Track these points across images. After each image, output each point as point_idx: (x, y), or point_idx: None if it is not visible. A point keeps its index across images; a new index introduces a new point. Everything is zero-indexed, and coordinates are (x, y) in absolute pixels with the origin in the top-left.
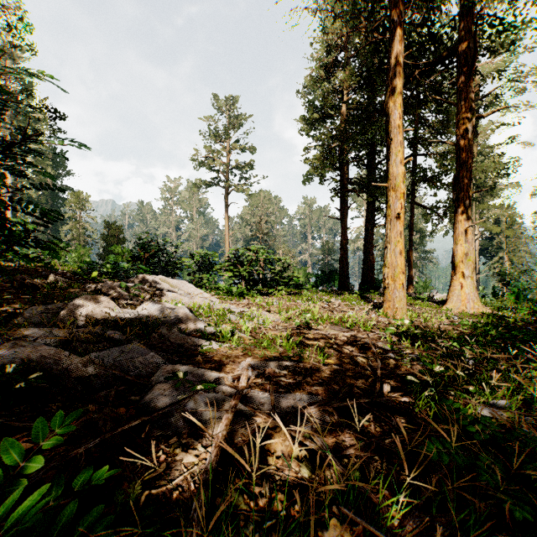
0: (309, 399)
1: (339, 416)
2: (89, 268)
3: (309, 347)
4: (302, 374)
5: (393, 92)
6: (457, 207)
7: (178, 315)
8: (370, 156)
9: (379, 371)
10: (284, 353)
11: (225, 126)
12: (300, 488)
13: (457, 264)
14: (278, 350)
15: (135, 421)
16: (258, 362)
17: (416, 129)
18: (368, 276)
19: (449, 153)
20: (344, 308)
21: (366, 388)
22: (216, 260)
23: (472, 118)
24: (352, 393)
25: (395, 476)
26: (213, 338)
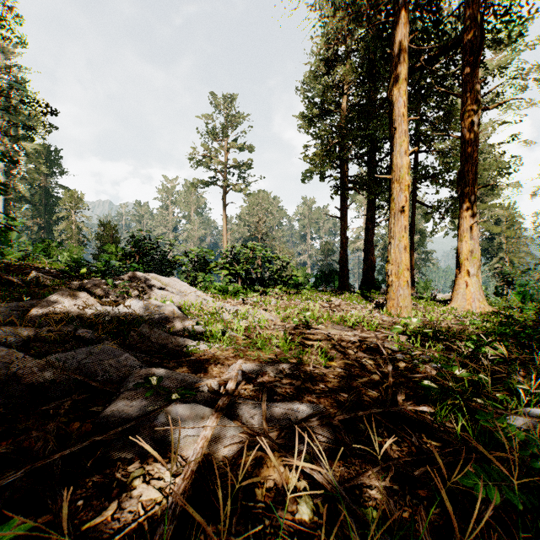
0: (309, 409)
1: (346, 431)
2: (77, 266)
3: (308, 348)
4: (301, 378)
5: (397, 79)
6: (462, 203)
7: (164, 313)
8: (371, 153)
9: (390, 374)
10: (281, 354)
11: (223, 124)
12: (298, 538)
13: (462, 262)
14: (274, 351)
15: (82, 443)
16: (251, 365)
17: (419, 124)
18: (369, 276)
19: (451, 150)
20: (345, 307)
21: (375, 395)
22: (211, 258)
23: (478, 110)
24: (360, 401)
25: (425, 517)
26: (202, 338)
